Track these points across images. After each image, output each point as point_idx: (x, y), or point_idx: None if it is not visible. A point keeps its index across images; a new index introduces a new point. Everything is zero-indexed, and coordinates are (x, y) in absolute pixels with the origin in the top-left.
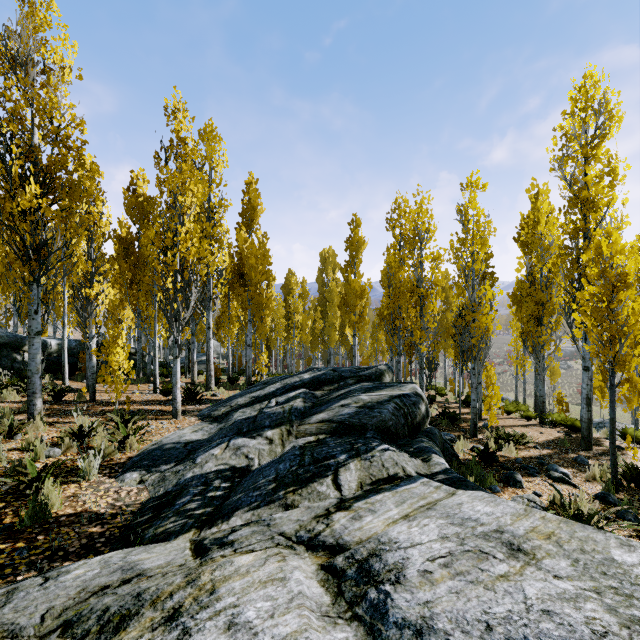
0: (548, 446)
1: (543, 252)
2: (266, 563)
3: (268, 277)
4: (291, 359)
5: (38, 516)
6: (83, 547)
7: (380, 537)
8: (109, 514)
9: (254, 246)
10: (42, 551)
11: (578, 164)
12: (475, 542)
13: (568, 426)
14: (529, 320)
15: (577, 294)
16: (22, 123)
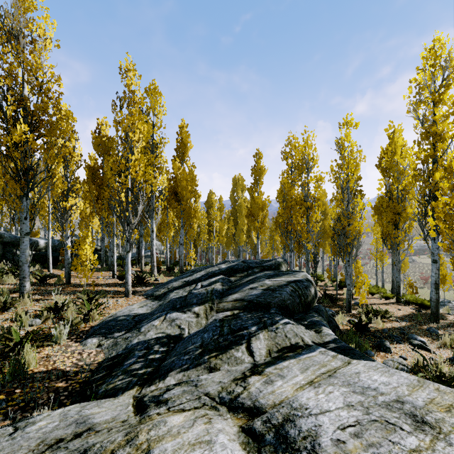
0: (405, 319)
1: (399, 175)
2: (194, 425)
3: (195, 195)
4: (211, 254)
5: (17, 373)
6: (50, 399)
7: (292, 402)
8: (73, 372)
9: (185, 172)
10: (17, 403)
11: (428, 107)
12: (379, 412)
13: (418, 304)
14: (388, 225)
15: (432, 203)
16: (15, 79)
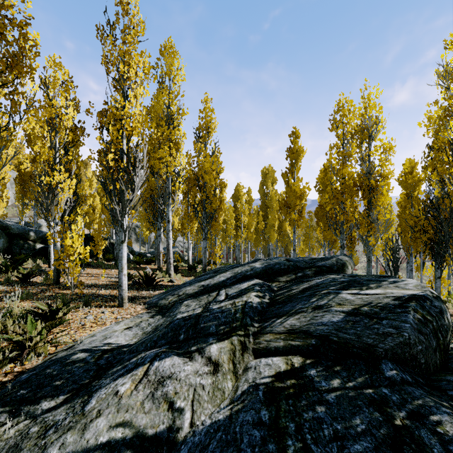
0: None
1: None
2: None
3: (221, 184)
4: (239, 253)
5: None
6: None
7: None
8: None
9: (208, 154)
10: None
11: None
12: None
13: None
14: None
15: None
16: None
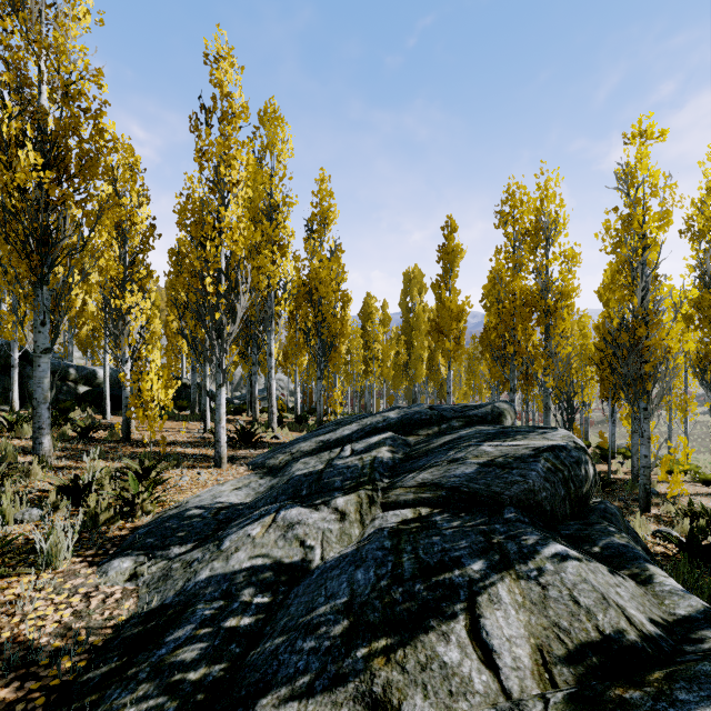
0: None
1: None
2: None
3: (343, 297)
4: (370, 397)
5: None
6: None
7: None
8: (49, 651)
9: (325, 256)
10: None
11: None
12: None
13: None
14: None
15: None
16: (27, 79)
